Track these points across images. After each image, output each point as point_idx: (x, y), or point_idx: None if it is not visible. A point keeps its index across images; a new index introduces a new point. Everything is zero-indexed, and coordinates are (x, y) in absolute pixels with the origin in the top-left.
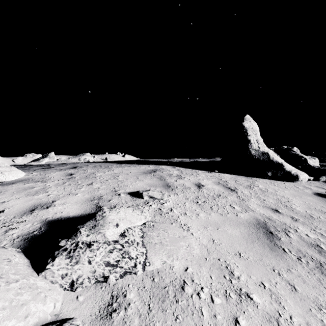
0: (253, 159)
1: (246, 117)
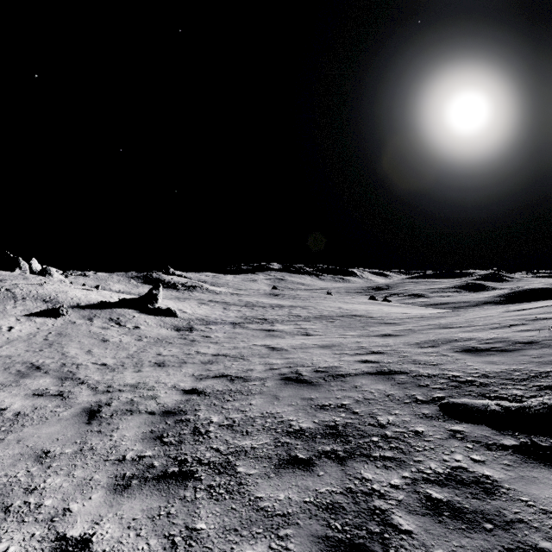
0: (34, 272)
1: (34, 259)
